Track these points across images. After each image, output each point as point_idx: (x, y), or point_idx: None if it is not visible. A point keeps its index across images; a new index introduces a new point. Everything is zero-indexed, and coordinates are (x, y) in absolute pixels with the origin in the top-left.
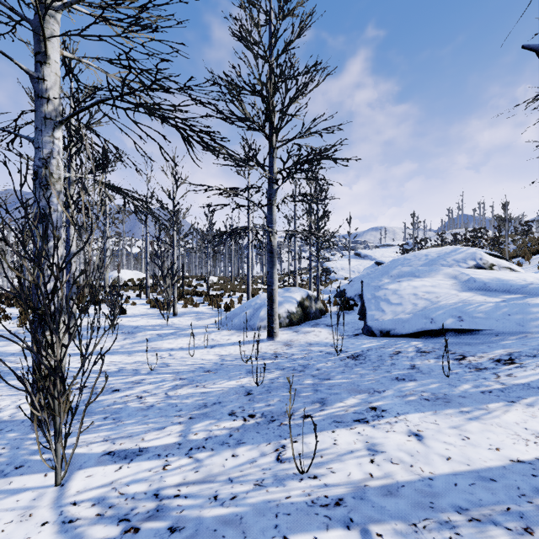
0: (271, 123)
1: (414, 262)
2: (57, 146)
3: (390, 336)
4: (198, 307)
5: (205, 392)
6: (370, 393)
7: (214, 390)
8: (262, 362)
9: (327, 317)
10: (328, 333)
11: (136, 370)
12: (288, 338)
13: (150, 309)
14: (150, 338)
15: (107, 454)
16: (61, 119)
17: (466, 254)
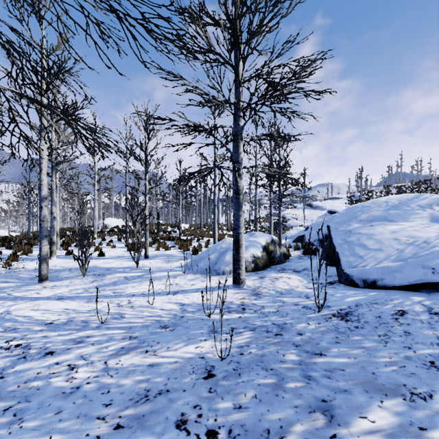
0: (238, 47)
1: (374, 208)
2: None
3: (377, 287)
4: (169, 250)
5: (152, 365)
6: (406, 399)
7: (165, 361)
8: (227, 316)
9: (291, 262)
10: (298, 280)
11: (86, 323)
12: (255, 285)
13: (126, 252)
14: (116, 281)
15: None
16: None
17: (431, 200)
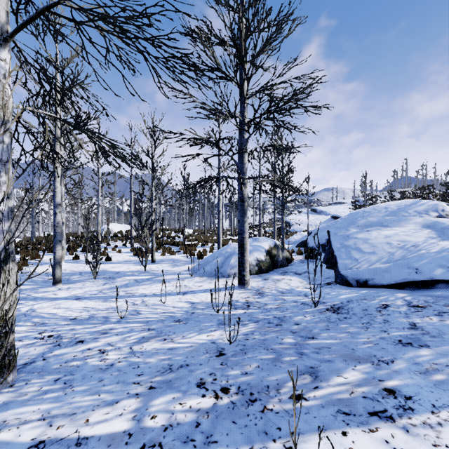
0: (243, 68)
1: (374, 214)
2: (3, 69)
3: (368, 286)
4: (174, 255)
5: (172, 349)
6: (374, 364)
7: (182, 346)
8: (234, 312)
9: (293, 265)
10: (299, 281)
11: (106, 318)
12: (259, 285)
13: (132, 256)
14: (127, 284)
15: (34, 446)
16: (5, 35)
17: (427, 206)
